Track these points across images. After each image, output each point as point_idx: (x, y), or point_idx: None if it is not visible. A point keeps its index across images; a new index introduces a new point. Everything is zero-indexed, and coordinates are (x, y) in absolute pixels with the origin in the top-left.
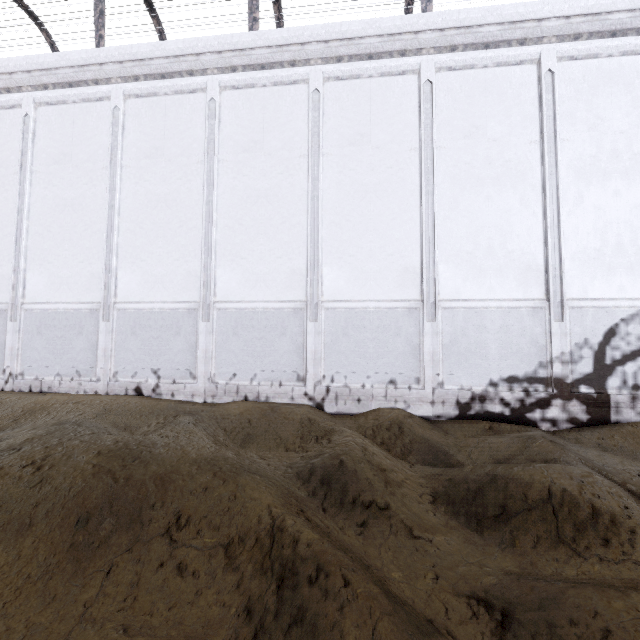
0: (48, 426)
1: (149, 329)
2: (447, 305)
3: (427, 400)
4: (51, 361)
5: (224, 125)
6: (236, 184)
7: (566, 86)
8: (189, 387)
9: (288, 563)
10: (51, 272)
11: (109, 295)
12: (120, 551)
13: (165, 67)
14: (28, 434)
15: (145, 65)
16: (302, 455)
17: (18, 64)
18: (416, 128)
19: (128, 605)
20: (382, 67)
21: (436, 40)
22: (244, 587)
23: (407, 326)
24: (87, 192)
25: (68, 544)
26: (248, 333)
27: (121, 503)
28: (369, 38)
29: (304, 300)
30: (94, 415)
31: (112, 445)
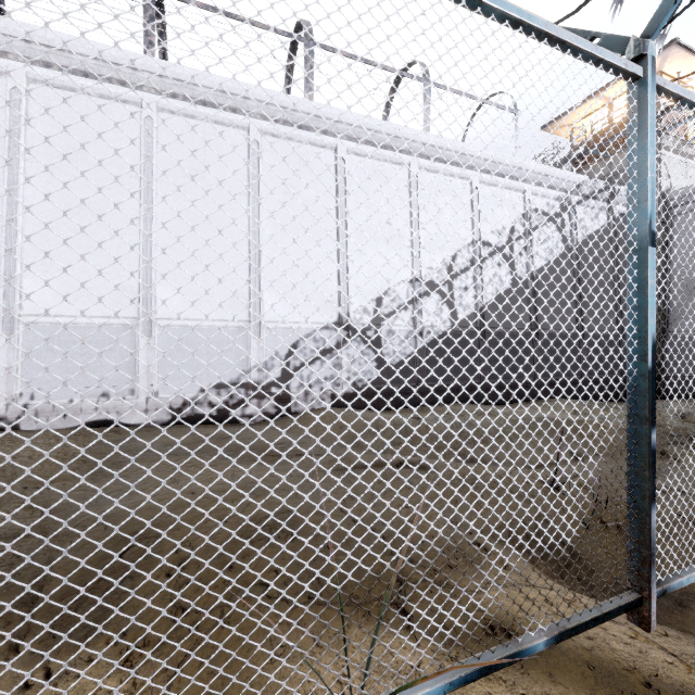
0: None
1: None
2: (164, 323)
3: (141, 409)
4: None
5: None
6: None
7: (269, 156)
8: None
9: None
10: None
11: None
12: None
13: None
14: None
15: None
16: None
17: None
18: (138, 157)
19: None
20: (101, 89)
21: (156, 83)
22: None
23: (123, 342)
24: None
25: None
26: None
27: None
28: (82, 56)
29: None
30: None
31: None
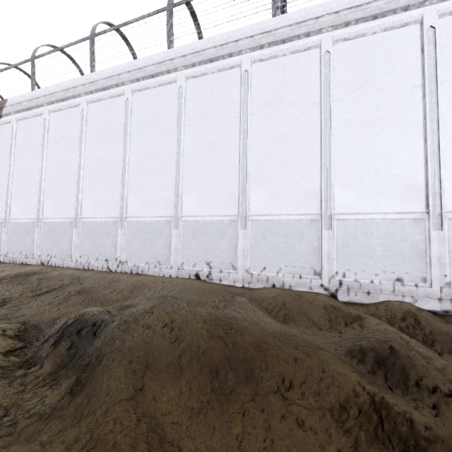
0: (157, 298)
1: (203, 234)
2: None
3: (434, 297)
4: (143, 254)
5: (254, 88)
6: (263, 130)
7: None
8: (232, 275)
9: (409, 440)
10: (142, 197)
11: (177, 211)
12: (246, 400)
13: (213, 54)
14: (150, 303)
15: (200, 55)
16: (338, 335)
17: (123, 68)
18: (418, 68)
19: (268, 445)
20: (385, 23)
21: None
22: (363, 451)
23: (413, 234)
24: (163, 144)
25: (210, 388)
26: (274, 238)
27: (235, 362)
28: (375, 2)
29: (318, 213)
30: (178, 292)
31: (208, 316)
